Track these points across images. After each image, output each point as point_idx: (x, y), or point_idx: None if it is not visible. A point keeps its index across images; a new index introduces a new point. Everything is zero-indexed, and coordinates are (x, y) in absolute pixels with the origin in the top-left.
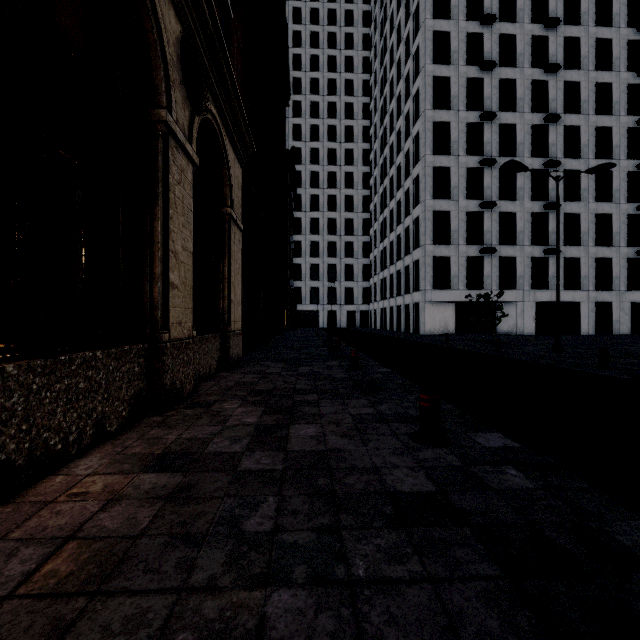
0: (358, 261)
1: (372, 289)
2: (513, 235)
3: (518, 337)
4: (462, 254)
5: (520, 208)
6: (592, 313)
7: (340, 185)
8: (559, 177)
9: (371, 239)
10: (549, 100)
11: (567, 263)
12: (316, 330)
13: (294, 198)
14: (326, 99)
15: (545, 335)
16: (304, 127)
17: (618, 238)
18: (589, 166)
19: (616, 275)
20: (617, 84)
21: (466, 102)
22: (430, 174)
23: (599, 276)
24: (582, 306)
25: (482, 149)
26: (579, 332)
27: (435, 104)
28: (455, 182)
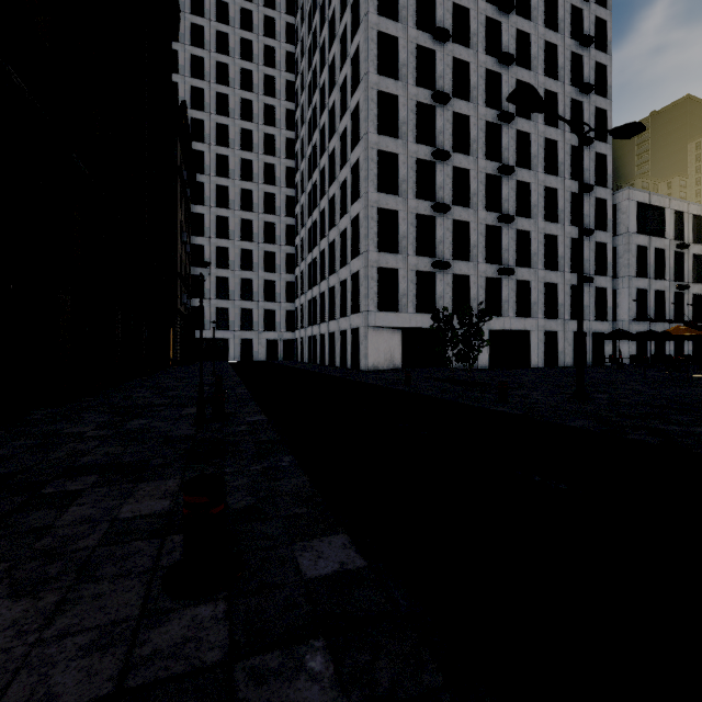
0: (281, 277)
1: (298, 312)
2: (466, 249)
3: (479, 372)
4: (412, 267)
5: (474, 217)
6: (541, 343)
7: (258, 178)
8: (582, 132)
9: (297, 250)
10: (502, 97)
11: (518, 286)
12: (221, 365)
13: (192, 185)
14: (239, 63)
15: (500, 369)
16: (208, 93)
17: (563, 263)
18: (538, 180)
19: (561, 302)
20: (562, 96)
21: (416, 76)
22: (374, 158)
23: (546, 303)
24: (532, 335)
25: (434, 139)
26: (529, 364)
27: (380, 69)
28: (404, 174)
